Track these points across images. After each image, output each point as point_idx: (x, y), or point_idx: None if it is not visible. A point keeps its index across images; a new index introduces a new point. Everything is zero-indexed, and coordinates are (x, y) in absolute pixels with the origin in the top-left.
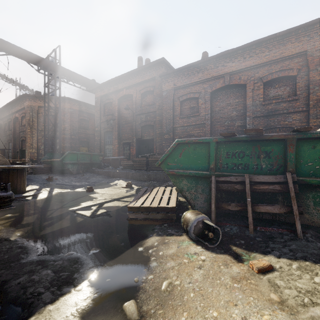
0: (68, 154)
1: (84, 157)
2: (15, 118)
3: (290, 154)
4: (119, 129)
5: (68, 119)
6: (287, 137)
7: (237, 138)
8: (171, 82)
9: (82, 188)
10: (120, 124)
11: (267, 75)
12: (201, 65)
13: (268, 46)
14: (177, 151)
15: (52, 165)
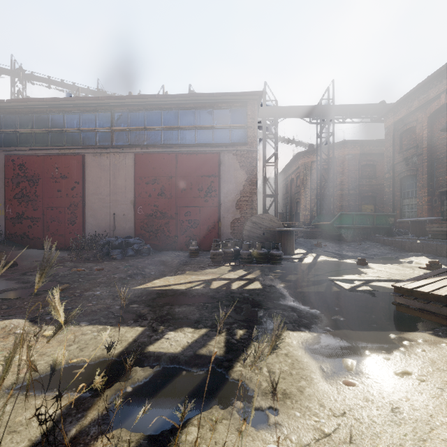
0: (340, 216)
1: (362, 219)
2: (291, 179)
3: None
4: (431, 168)
5: (344, 170)
6: None
7: None
8: None
9: (353, 259)
10: (432, 160)
11: None
12: None
13: None
14: None
15: (322, 229)
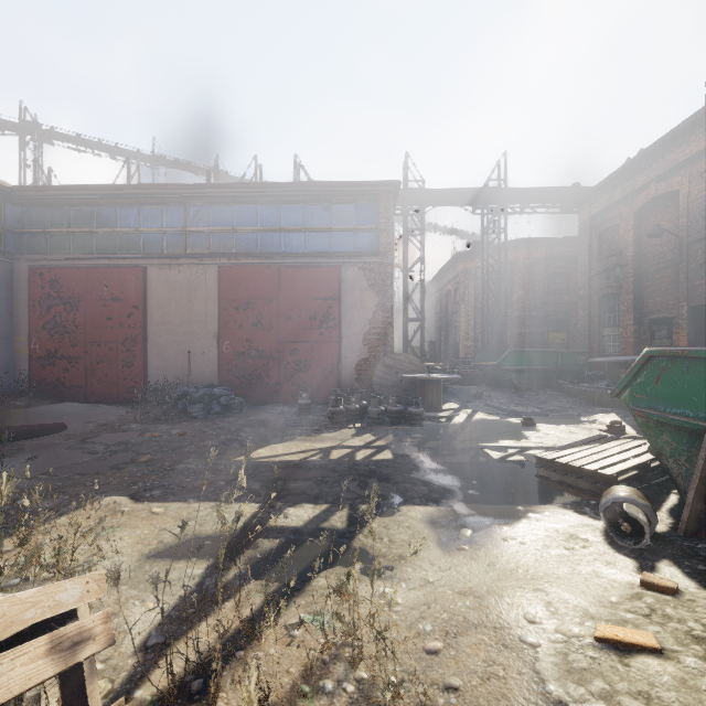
0: (510, 354)
1: (541, 358)
2: (448, 292)
3: None
4: (639, 286)
5: (524, 281)
6: None
7: None
8: None
9: (519, 417)
10: (640, 274)
11: None
12: None
13: None
14: (650, 372)
15: (486, 371)
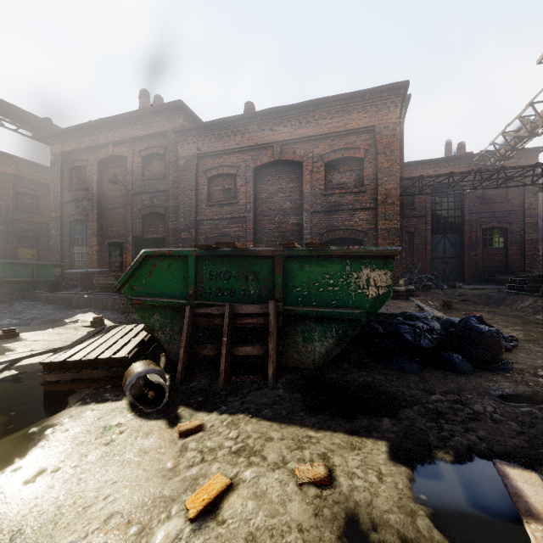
0: None
1: (16, 269)
2: None
3: (278, 276)
4: (101, 217)
5: None
6: (275, 254)
7: (221, 251)
8: (192, 144)
9: None
10: (102, 209)
11: (329, 152)
12: (239, 123)
13: (330, 111)
14: (146, 268)
15: None
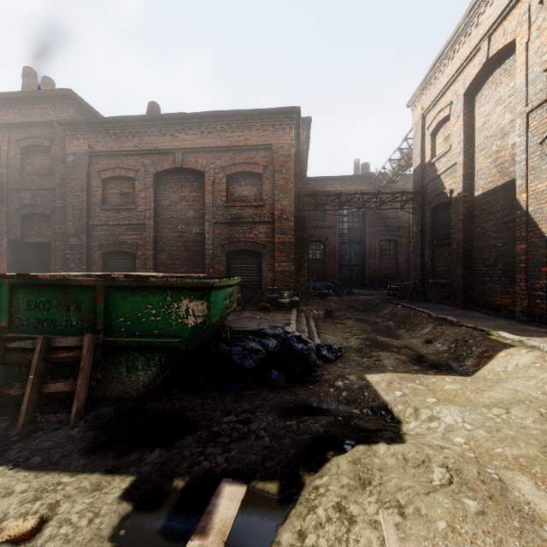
0: None
1: None
2: None
3: (100, 306)
4: None
5: None
6: (96, 284)
7: (39, 280)
8: (83, 141)
9: None
10: None
11: (230, 165)
12: (137, 124)
13: (231, 124)
14: None
15: None
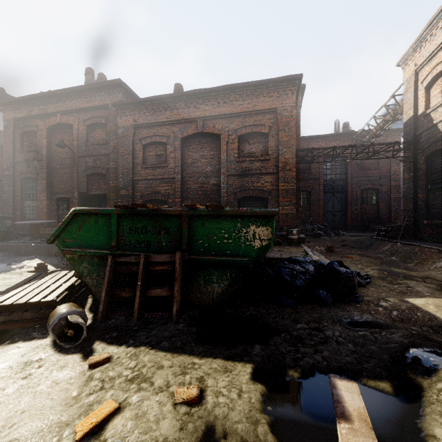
0: None
1: None
2: None
3: (184, 231)
4: (50, 175)
5: None
6: (182, 213)
7: (138, 211)
8: (130, 117)
9: None
10: (51, 168)
11: (241, 127)
12: (169, 100)
13: (242, 94)
14: (76, 224)
15: None
